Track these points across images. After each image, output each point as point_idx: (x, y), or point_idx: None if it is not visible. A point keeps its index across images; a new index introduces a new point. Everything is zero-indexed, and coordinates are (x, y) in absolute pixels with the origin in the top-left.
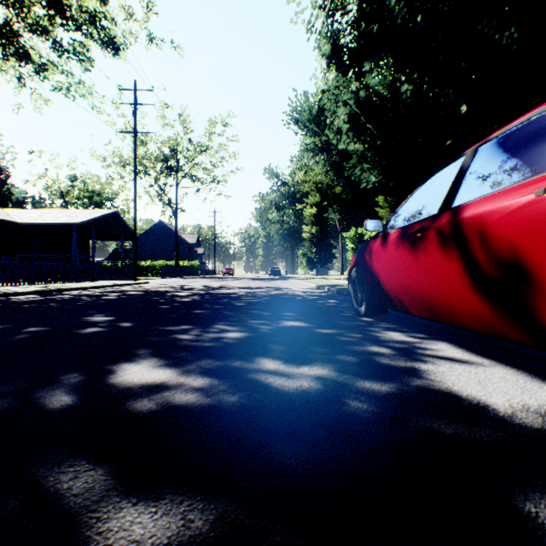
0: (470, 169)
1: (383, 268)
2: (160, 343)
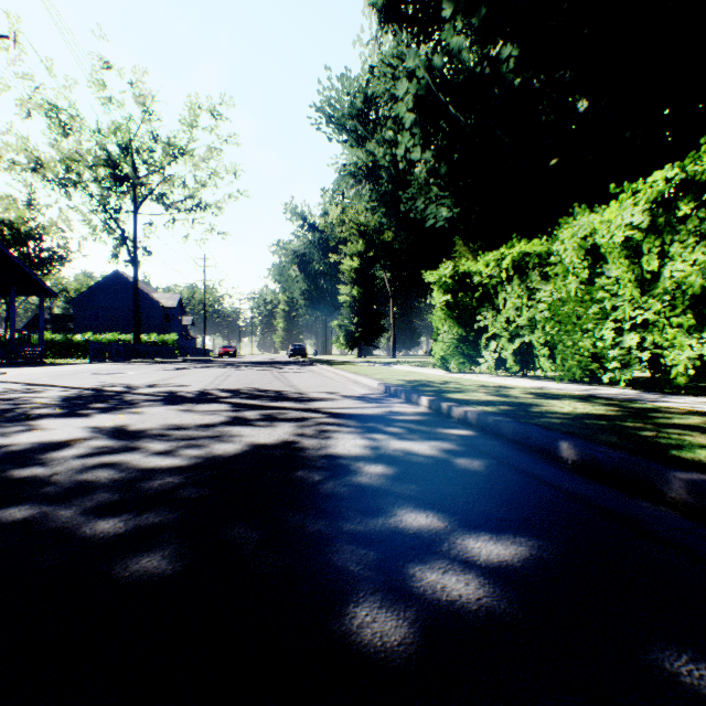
0: None
1: None
2: None
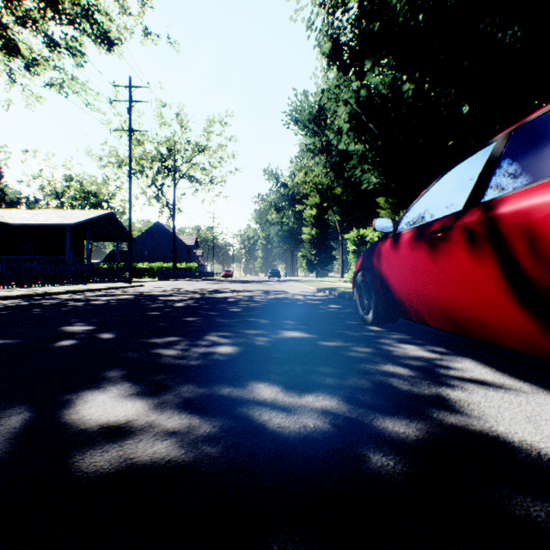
0: (503, 157)
1: (394, 272)
2: (139, 361)
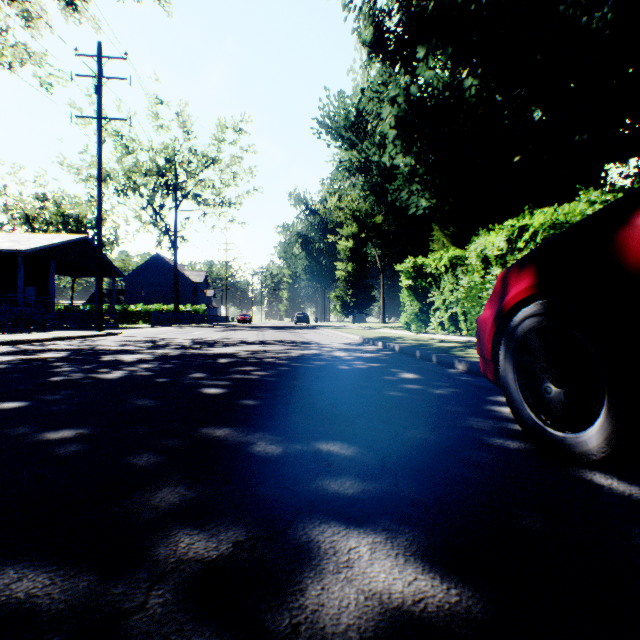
0: None
1: None
2: None
